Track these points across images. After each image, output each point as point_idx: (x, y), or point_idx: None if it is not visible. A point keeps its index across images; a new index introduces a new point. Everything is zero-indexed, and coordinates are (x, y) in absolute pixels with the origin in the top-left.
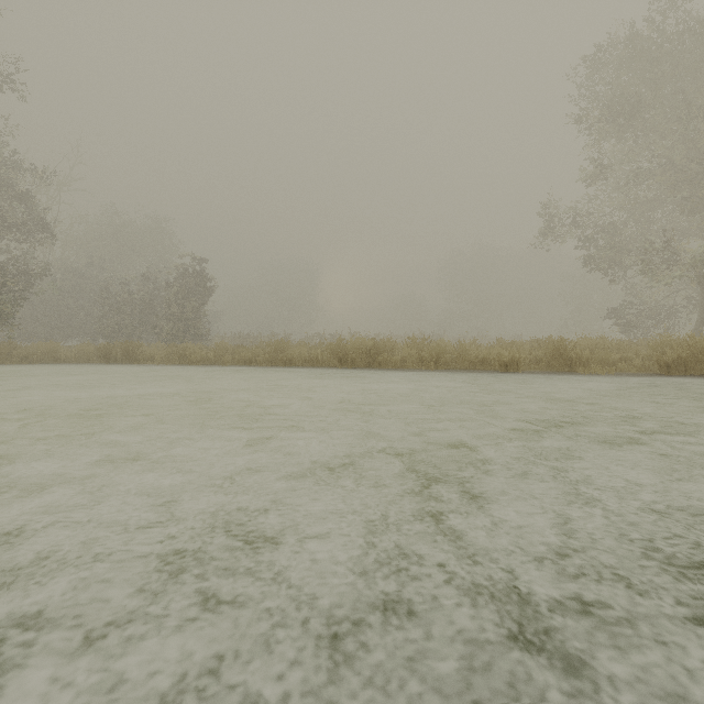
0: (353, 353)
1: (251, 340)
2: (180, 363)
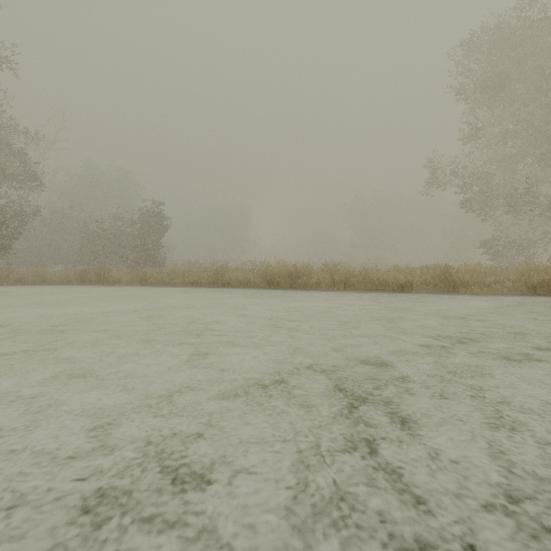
0: (278, 277)
1: (198, 266)
2: (141, 284)
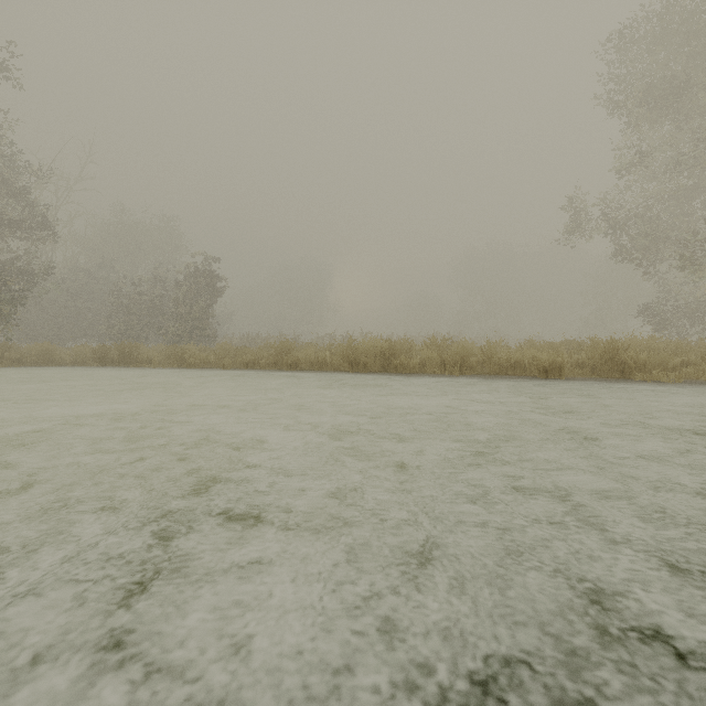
0: (366, 356)
1: (259, 341)
2: (179, 366)
